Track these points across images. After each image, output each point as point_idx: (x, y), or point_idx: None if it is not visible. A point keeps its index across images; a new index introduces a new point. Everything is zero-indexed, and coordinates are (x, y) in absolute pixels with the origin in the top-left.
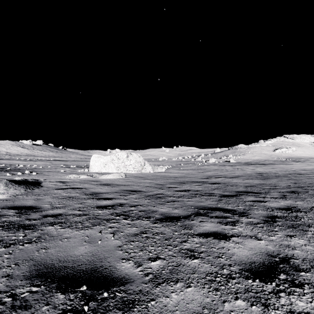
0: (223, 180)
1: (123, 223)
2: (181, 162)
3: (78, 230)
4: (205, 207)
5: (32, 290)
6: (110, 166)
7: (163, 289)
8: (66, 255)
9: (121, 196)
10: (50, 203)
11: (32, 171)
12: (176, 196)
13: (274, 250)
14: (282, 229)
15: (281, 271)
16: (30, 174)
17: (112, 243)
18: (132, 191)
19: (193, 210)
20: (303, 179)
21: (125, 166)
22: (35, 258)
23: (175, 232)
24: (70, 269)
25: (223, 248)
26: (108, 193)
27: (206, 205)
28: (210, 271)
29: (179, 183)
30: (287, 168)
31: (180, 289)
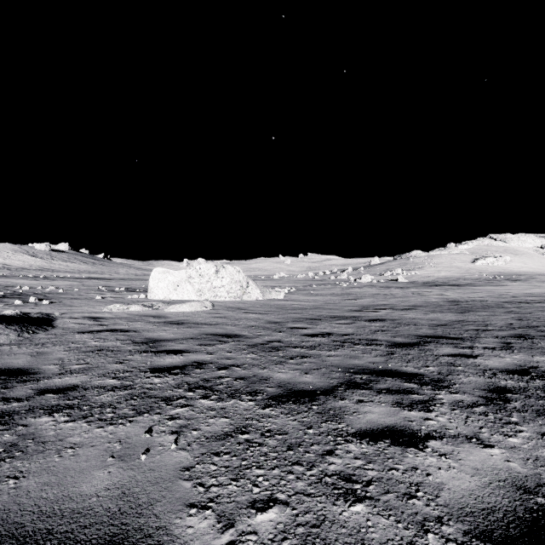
0: (390, 314)
1: (200, 408)
2: (312, 282)
3: (102, 425)
4: (364, 369)
5: None
6: (185, 289)
7: None
8: (61, 496)
9: (202, 345)
10: (61, 363)
11: (43, 298)
12: (306, 346)
13: (526, 474)
14: (528, 419)
15: None
16: (38, 303)
17: (170, 460)
18: (223, 335)
19: (341, 375)
20: (533, 312)
21: (212, 289)
22: None
23: (308, 429)
24: (61, 539)
25: (415, 469)
26: (178, 339)
27: (365, 365)
28: (397, 540)
29: (311, 319)
30: (500, 292)
31: None
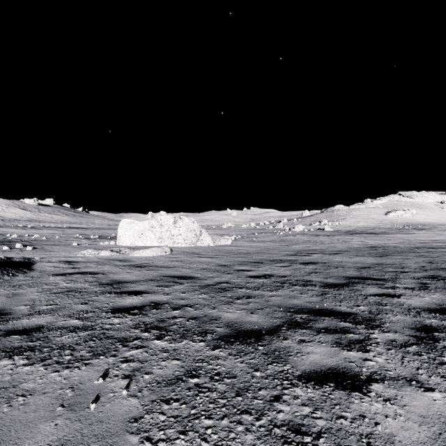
0: (321, 257)
1: (153, 350)
2: (254, 231)
3: (58, 369)
4: (303, 309)
5: None
6: (148, 237)
7: None
8: None
9: (159, 286)
10: (32, 303)
11: (28, 244)
12: (251, 287)
13: None
14: None
15: None
16: (23, 249)
17: (120, 409)
18: (179, 277)
19: (283, 315)
20: (440, 256)
21: (171, 237)
22: None
23: (255, 372)
24: None
25: (363, 417)
26: (139, 281)
27: (303, 305)
28: None
29: (254, 263)
30: (410, 239)
31: None
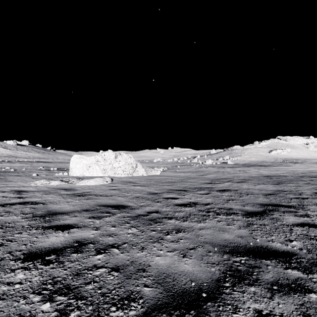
0: (231, 185)
1: None
2: (177, 164)
3: None
4: (238, 247)
5: None
6: (94, 169)
7: None
8: None
9: (91, 218)
10: None
11: None
12: (179, 217)
13: None
14: None
15: None
16: None
17: None
18: (113, 206)
19: (219, 258)
20: None
21: (113, 169)
22: None
23: None
24: None
25: None
26: (74, 212)
27: (236, 241)
28: None
29: (179, 190)
30: (292, 170)
31: None
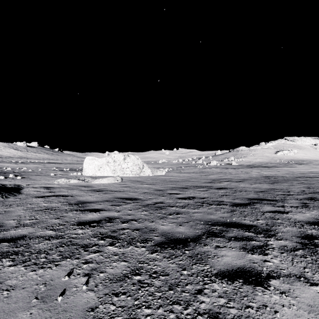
0: (229, 184)
1: (107, 254)
2: (181, 165)
3: (35, 269)
4: (218, 222)
5: None
6: (105, 169)
7: None
8: None
9: (113, 206)
10: (18, 218)
11: (18, 175)
12: (179, 206)
13: None
14: None
15: None
16: (14, 178)
17: (80, 300)
18: (127, 198)
19: (203, 226)
20: (315, 183)
21: (122, 169)
22: None
23: (183, 271)
24: None
25: (265, 306)
26: (98, 201)
27: (218, 219)
28: None
29: (182, 188)
30: (293, 171)
31: None
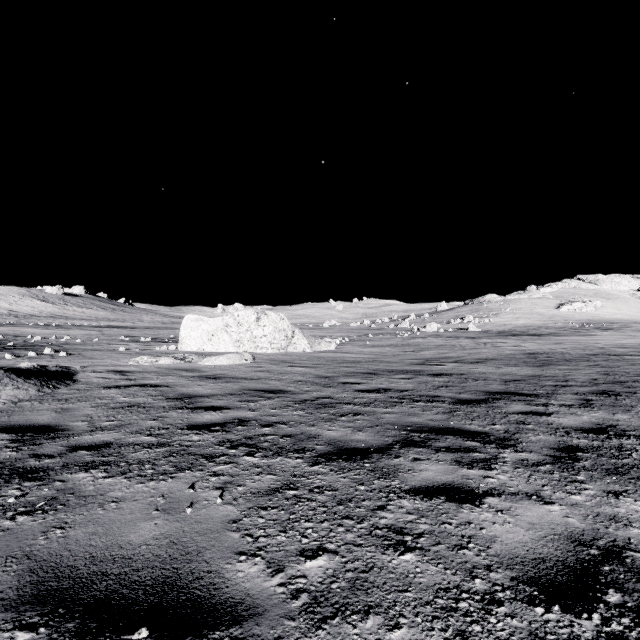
0: (458, 367)
1: (244, 465)
2: (368, 331)
3: (143, 481)
4: (423, 427)
5: (16, 639)
6: (221, 339)
7: (334, 633)
8: (111, 544)
9: (243, 402)
10: (89, 419)
11: (60, 349)
12: (359, 402)
13: (583, 528)
14: (595, 478)
15: (609, 583)
16: (55, 355)
17: (217, 513)
18: (266, 391)
19: (397, 433)
20: (622, 365)
21: (253, 339)
22: (35, 552)
23: (359, 486)
24: (116, 580)
25: (469, 523)
26: (216, 395)
27: (424, 423)
28: (444, 584)
29: (366, 374)
30: (587, 343)
31: (374, 633)
